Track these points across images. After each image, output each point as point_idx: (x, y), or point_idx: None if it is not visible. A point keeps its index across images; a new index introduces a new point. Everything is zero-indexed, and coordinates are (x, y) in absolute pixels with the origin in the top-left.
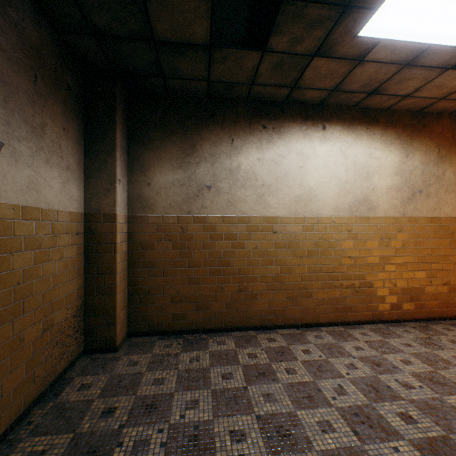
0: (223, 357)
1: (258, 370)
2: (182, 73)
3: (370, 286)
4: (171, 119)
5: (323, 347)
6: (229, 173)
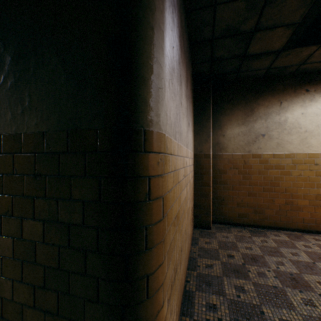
0: (283, 243)
1: (318, 255)
2: (252, 68)
3: None
4: (237, 95)
5: None
6: (277, 125)
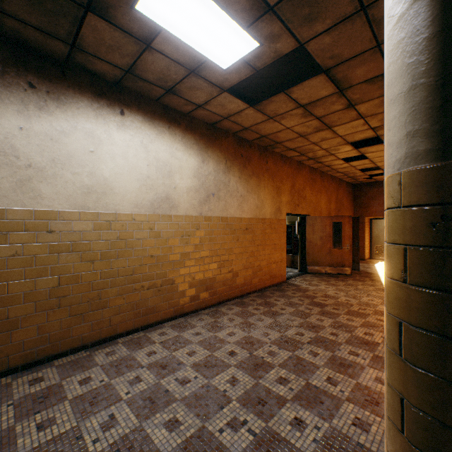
0: None
1: None
2: None
3: (173, 283)
4: None
5: (111, 366)
6: None
